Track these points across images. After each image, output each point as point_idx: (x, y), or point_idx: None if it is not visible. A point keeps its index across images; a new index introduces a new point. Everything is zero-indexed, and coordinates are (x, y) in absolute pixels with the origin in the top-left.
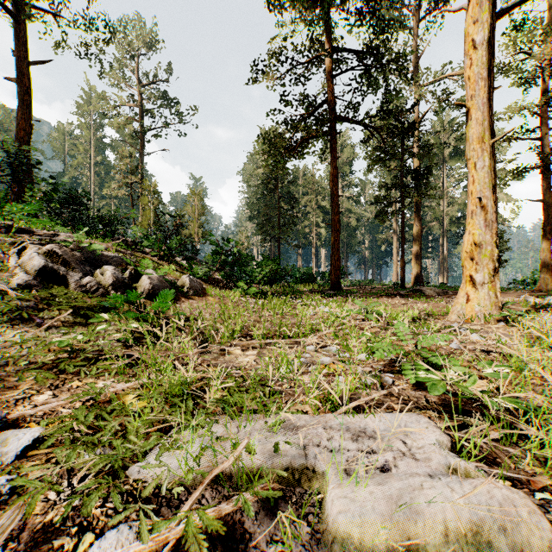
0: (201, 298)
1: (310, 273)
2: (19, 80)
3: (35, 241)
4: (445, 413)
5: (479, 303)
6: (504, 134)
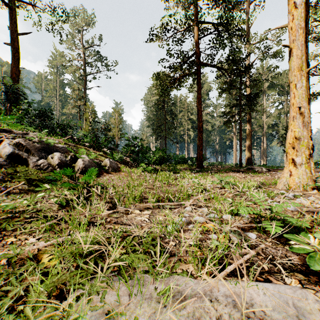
0: (116, 173)
1: (184, 158)
2: (12, 44)
3: (10, 137)
4: (312, 276)
5: (299, 177)
6: (317, 64)
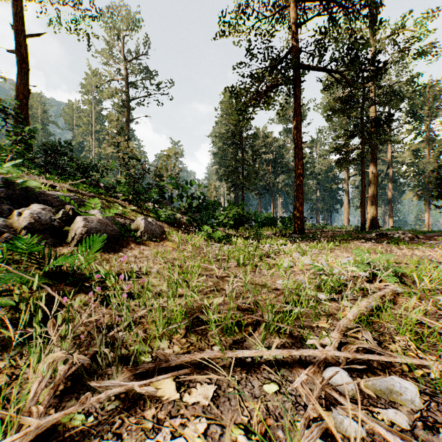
0: (157, 244)
1: (272, 218)
2: (19, 51)
3: None
4: None
5: None
6: None
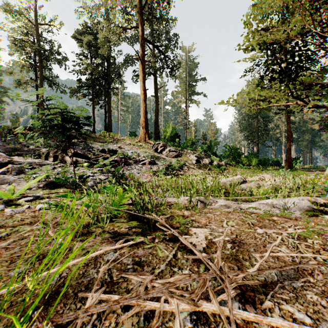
0: (228, 168)
1: (277, 161)
2: (155, 96)
3: (190, 153)
4: None
5: None
6: None
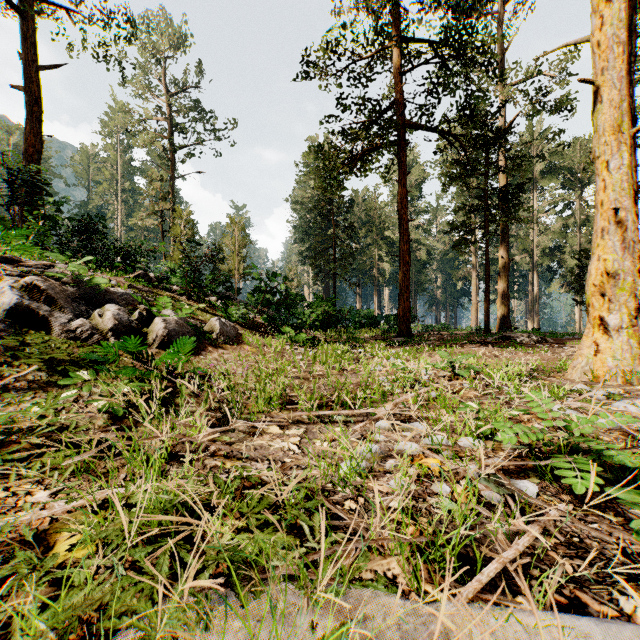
0: (234, 347)
1: (373, 316)
2: (27, 88)
3: (15, 273)
4: None
5: (614, 355)
6: None
